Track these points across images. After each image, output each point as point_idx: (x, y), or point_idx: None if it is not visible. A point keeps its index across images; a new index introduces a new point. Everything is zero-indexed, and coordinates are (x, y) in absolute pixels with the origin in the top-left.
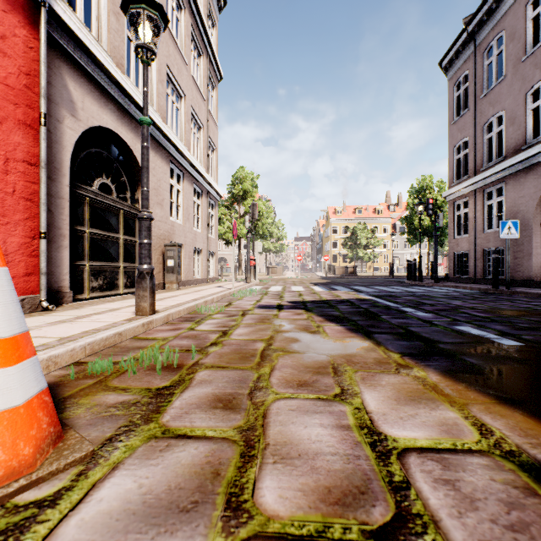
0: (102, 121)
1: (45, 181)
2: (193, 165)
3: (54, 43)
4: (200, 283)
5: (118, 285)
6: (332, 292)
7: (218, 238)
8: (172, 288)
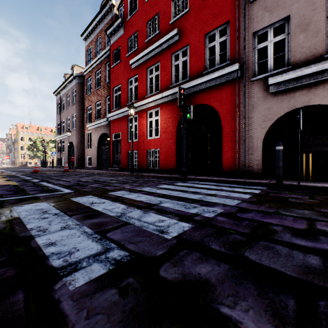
0: None
1: None
2: None
3: None
4: None
5: None
6: None
7: None
8: None
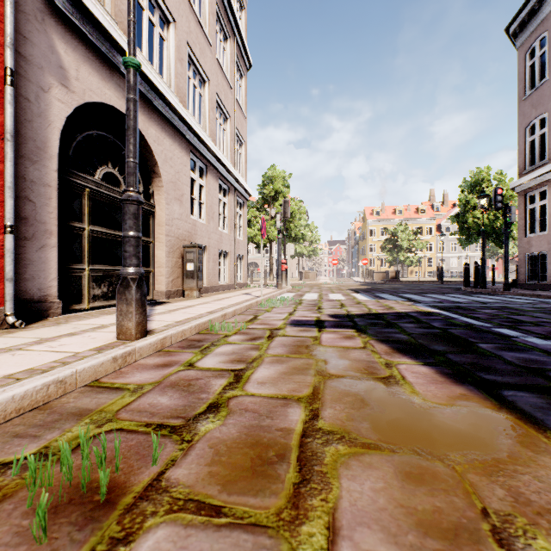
0: (104, 96)
1: (11, 158)
2: (217, 157)
3: None
4: (227, 289)
5: None
6: (381, 302)
7: (248, 242)
8: (192, 296)
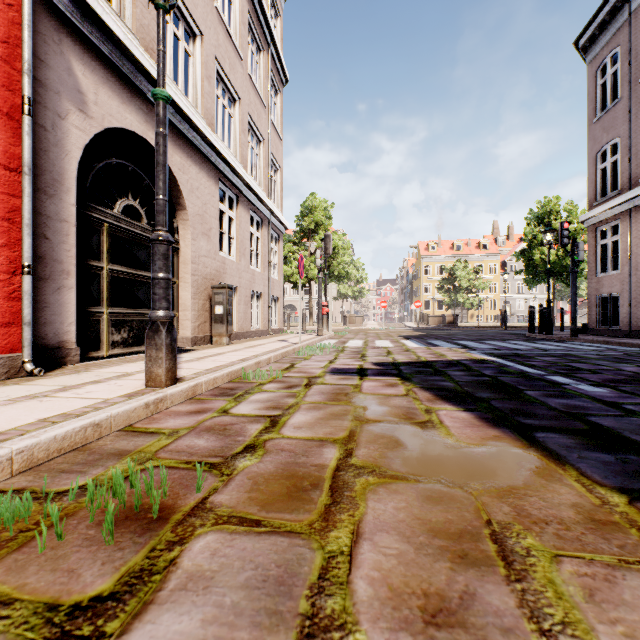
0: (125, 121)
1: (29, 193)
2: (249, 186)
3: (52, 9)
4: (260, 336)
5: None
6: (432, 350)
7: (284, 281)
8: (221, 343)
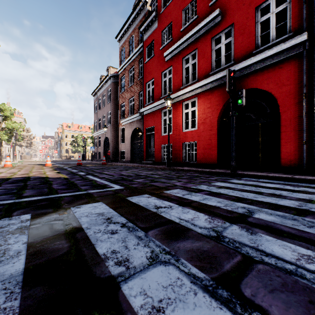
0: None
1: None
2: None
3: None
4: None
5: None
6: None
7: None
8: None
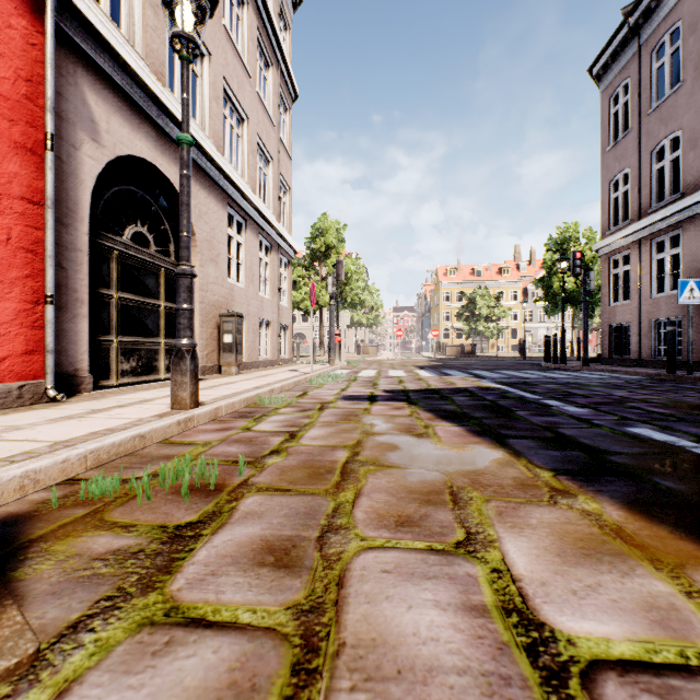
0: (135, 148)
1: (52, 225)
2: (258, 210)
3: (68, 42)
4: (269, 366)
5: (158, 368)
6: (444, 379)
7: (293, 308)
8: (230, 372)
